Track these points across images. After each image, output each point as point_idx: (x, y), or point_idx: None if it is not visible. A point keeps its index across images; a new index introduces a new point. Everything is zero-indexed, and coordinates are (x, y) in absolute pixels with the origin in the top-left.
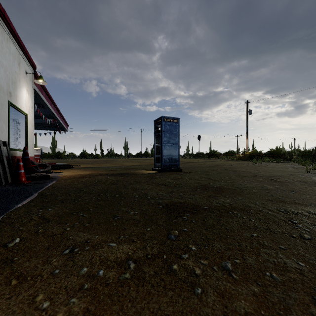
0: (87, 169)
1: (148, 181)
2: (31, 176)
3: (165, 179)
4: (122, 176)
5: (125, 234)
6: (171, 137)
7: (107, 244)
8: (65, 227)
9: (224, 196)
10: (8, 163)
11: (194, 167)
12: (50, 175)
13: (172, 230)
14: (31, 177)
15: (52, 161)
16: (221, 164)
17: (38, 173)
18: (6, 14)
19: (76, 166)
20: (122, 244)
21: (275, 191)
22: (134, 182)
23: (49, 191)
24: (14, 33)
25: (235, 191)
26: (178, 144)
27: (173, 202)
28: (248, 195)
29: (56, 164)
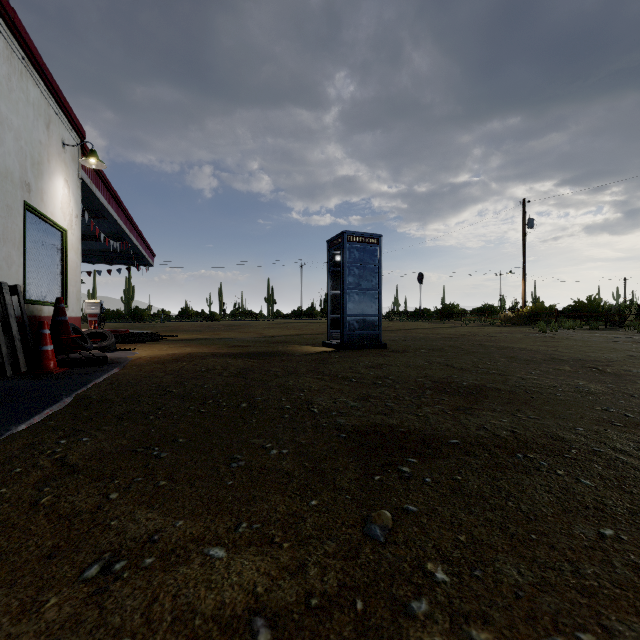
0: (188, 343)
1: (315, 371)
2: (70, 357)
3: (352, 367)
4: (260, 359)
5: (252, 516)
6: (364, 276)
7: (203, 549)
8: (107, 492)
9: (493, 410)
10: (21, 331)
11: (411, 339)
12: (112, 355)
13: (375, 508)
14: (70, 361)
15: (123, 326)
16: (470, 332)
17: (87, 350)
18: (18, 18)
19: (168, 336)
20: (242, 551)
21: (611, 397)
22: (284, 372)
23: (97, 392)
24: (36, 60)
25: (515, 397)
26: (379, 290)
27: (373, 425)
28: (547, 406)
29: (131, 332)
